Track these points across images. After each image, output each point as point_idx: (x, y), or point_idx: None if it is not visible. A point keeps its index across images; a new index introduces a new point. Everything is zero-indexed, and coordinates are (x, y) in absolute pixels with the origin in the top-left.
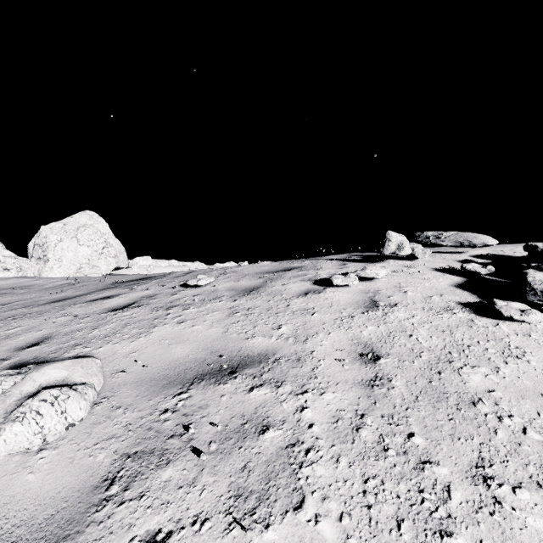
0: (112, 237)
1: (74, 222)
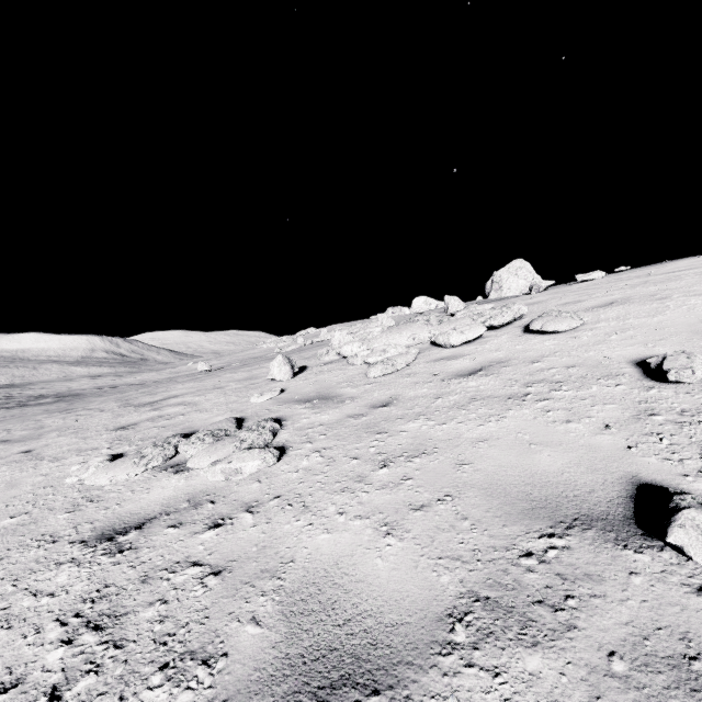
0: (535, 273)
1: (513, 267)
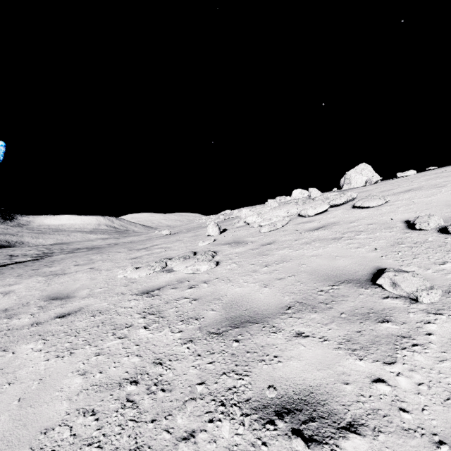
0: (374, 172)
1: (358, 168)
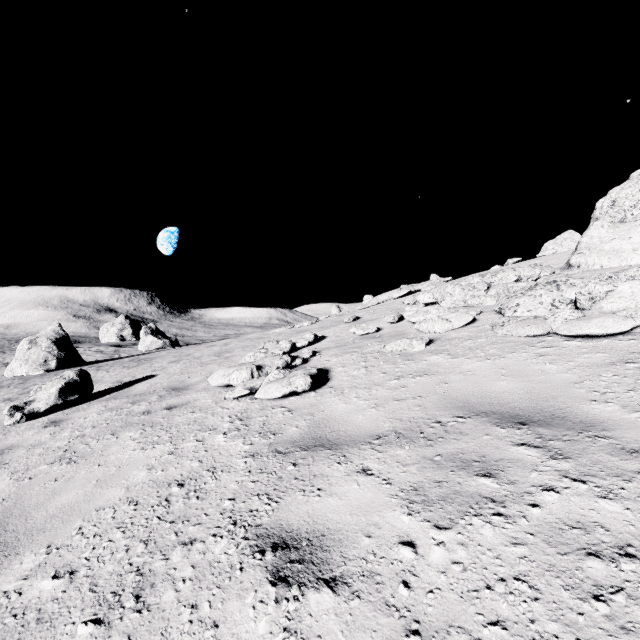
0: None
1: (560, 238)
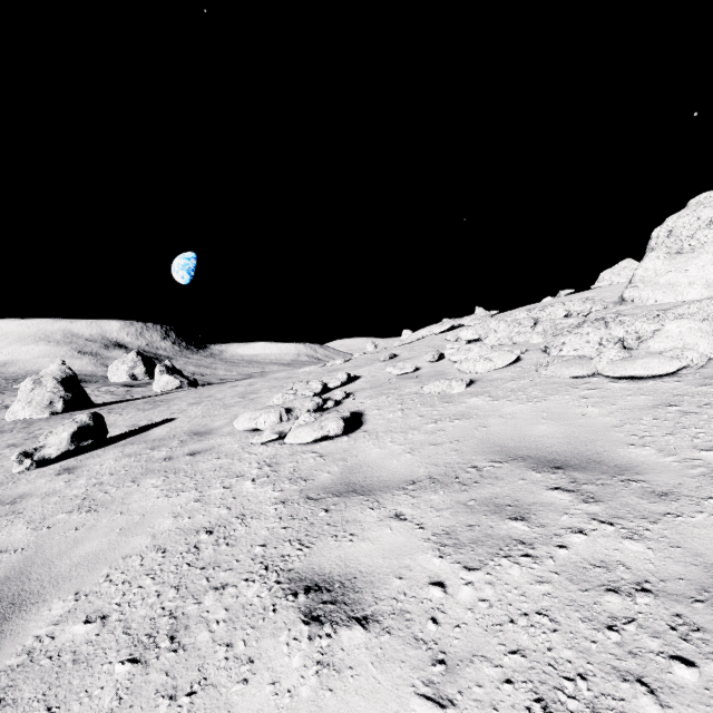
0: None
1: (618, 267)
